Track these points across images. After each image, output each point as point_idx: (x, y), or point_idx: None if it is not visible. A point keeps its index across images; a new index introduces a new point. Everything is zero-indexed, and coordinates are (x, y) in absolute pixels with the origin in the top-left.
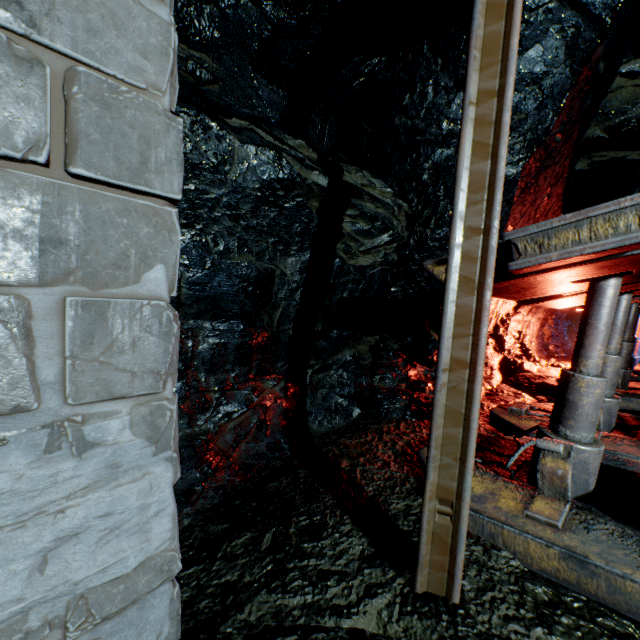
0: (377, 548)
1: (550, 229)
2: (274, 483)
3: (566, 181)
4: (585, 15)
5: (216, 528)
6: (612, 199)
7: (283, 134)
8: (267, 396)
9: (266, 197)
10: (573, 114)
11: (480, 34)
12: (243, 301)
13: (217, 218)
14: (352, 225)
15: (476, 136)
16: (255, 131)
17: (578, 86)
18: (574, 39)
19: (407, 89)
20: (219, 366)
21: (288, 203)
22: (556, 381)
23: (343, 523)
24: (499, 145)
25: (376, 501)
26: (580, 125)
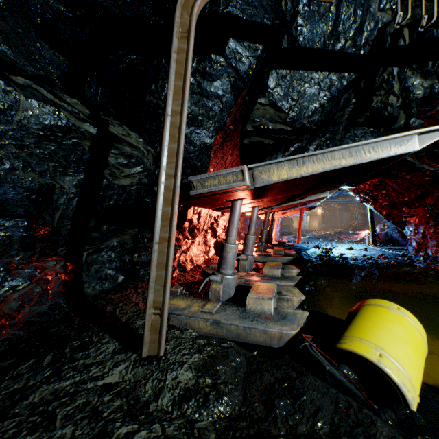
0: (124, 345)
1: (205, 178)
2: (54, 328)
3: (240, 148)
4: (238, 74)
5: (3, 364)
6: (259, 160)
7: (62, 93)
8: (49, 272)
9: (48, 136)
10: (237, 117)
11: (173, 84)
12: (27, 205)
13: (3, 145)
14: (115, 159)
15: (171, 131)
16: (38, 90)
17: (238, 105)
18: (234, 83)
19: (154, 81)
20: (4, 252)
21: (66, 141)
22: (238, 251)
23: (104, 338)
24: (180, 138)
25: (127, 323)
26: (242, 123)
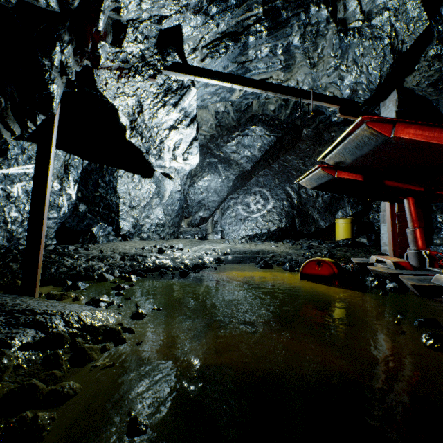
0: None
1: None
2: None
3: None
4: None
5: None
6: None
7: None
8: None
9: None
10: None
11: None
12: None
13: None
14: None
15: None
16: None
17: None
18: None
19: None
20: None
21: None
22: None
23: None
24: None
25: None
26: None
